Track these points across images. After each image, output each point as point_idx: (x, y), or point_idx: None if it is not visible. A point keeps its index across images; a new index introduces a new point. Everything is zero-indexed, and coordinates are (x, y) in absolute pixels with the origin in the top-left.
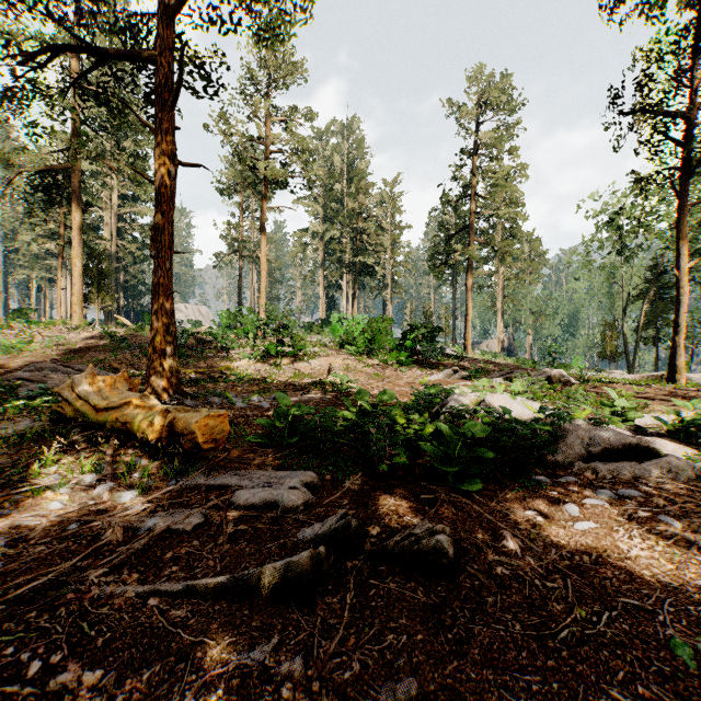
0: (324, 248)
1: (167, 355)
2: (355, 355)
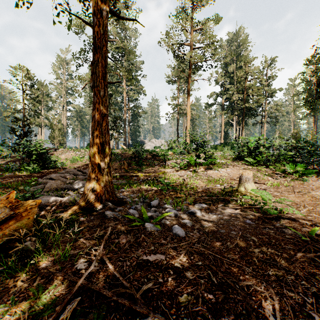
0: (222, 104)
1: (101, 168)
2: (252, 165)
